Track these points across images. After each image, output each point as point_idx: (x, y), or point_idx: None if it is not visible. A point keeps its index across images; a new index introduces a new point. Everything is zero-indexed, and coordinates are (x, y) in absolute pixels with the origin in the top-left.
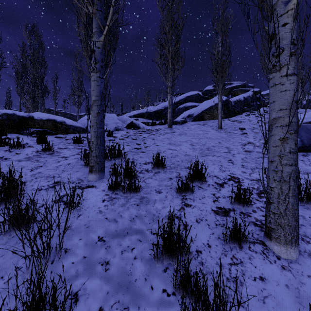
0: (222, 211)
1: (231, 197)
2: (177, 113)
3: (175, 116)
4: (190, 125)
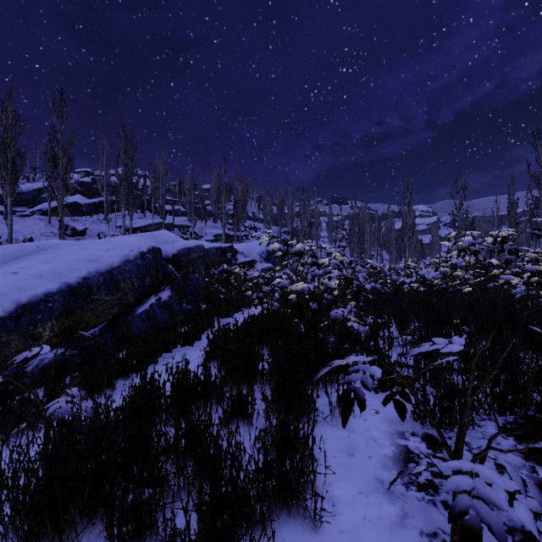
0: (2, 242)
1: (6, 240)
2: (38, 202)
3: (36, 205)
4: (31, 218)
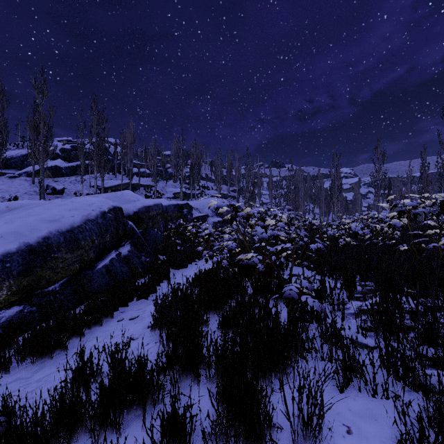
0: None
1: None
2: (26, 165)
3: (23, 168)
4: (18, 179)
